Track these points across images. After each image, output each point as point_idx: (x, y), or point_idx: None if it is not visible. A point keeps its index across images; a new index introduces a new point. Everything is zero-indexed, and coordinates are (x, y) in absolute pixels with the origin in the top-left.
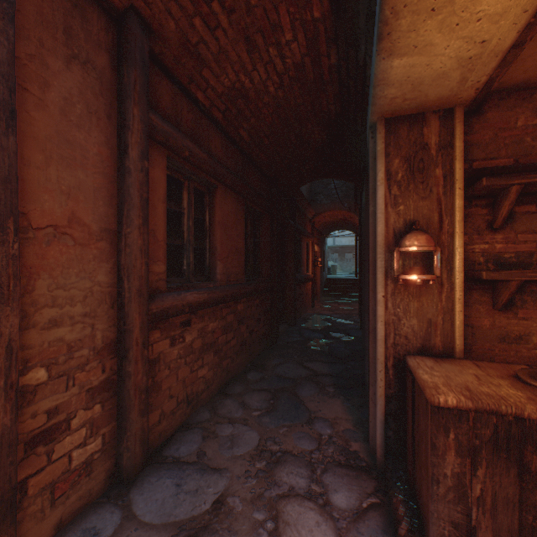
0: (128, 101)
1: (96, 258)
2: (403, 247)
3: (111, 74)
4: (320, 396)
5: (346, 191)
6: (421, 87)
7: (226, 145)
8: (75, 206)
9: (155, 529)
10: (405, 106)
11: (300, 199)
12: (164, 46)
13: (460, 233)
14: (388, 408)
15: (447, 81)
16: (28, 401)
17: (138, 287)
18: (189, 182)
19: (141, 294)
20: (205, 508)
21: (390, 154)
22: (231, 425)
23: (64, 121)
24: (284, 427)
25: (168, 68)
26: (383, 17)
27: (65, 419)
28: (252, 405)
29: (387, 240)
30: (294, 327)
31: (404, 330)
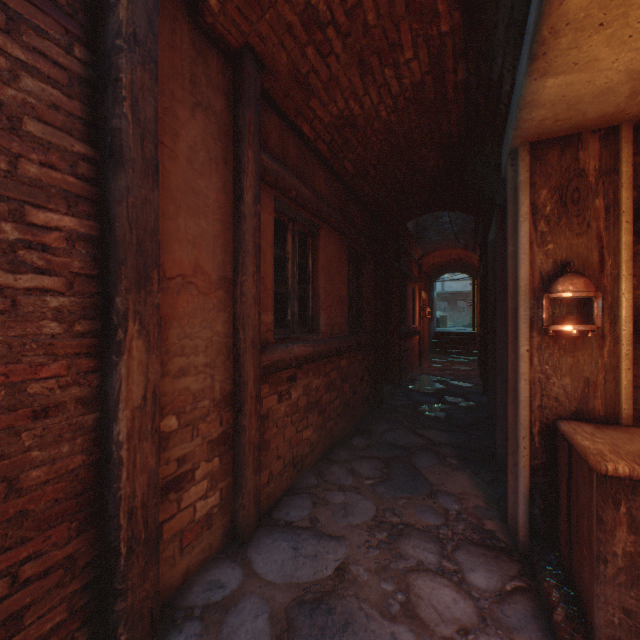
0: (243, 143)
1: (215, 307)
2: (554, 293)
3: (227, 117)
4: (440, 468)
5: (462, 225)
6: (578, 106)
7: (330, 180)
8: (198, 255)
9: (278, 588)
10: (556, 127)
11: (406, 236)
12: (274, 80)
13: (627, 276)
14: (533, 481)
15: (612, 97)
16: (163, 447)
17: (252, 338)
18: (293, 224)
19: (254, 345)
20: (327, 574)
21: (536, 184)
22: (342, 493)
23: (190, 170)
24: (403, 499)
25: (276, 102)
26: (540, 37)
27: (190, 468)
28: (362, 473)
29: (531, 285)
30: (399, 389)
31: (553, 390)
